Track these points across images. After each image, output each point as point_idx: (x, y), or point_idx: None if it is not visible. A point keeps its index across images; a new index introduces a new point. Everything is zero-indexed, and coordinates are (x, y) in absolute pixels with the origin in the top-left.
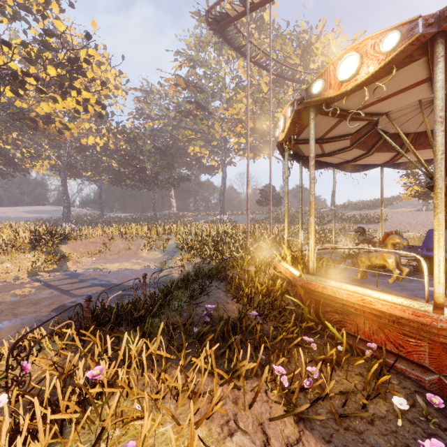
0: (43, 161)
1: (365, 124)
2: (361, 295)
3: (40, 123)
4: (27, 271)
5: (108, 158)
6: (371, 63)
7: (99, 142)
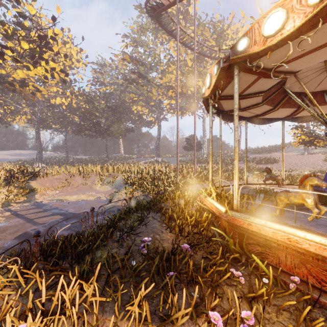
0: (21, 116)
1: (276, 83)
2: (287, 233)
3: (17, 87)
4: (1, 202)
5: (72, 114)
6: (297, 16)
7: (64, 102)
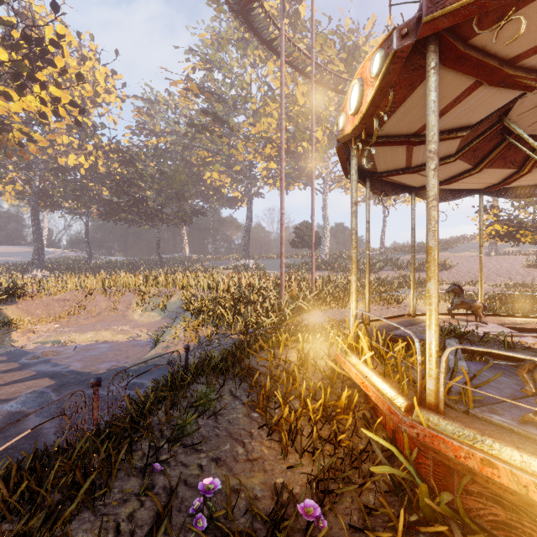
0: (4, 186)
1: (495, 109)
2: None
3: None
4: None
5: (97, 184)
6: None
7: (84, 163)
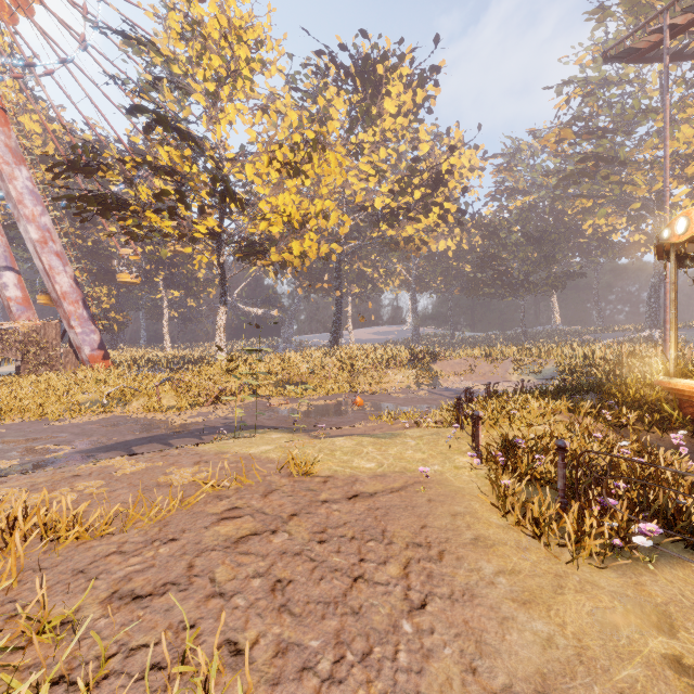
0: (395, 279)
1: None
2: (689, 384)
3: (401, 244)
4: (413, 382)
5: (460, 261)
6: (693, 226)
7: (451, 246)
